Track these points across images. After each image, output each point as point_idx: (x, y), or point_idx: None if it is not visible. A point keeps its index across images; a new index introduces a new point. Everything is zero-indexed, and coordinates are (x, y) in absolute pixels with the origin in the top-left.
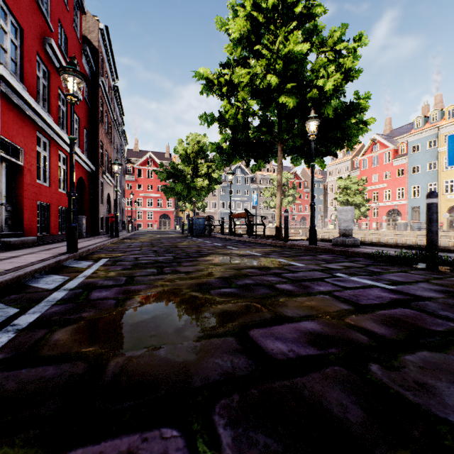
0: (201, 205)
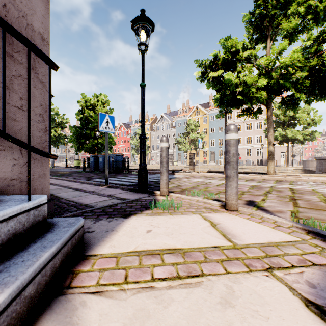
0: None
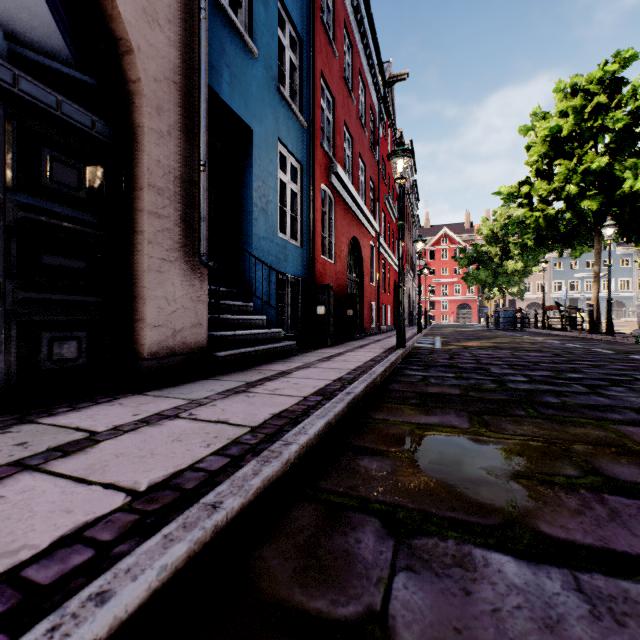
0: (516, 290)
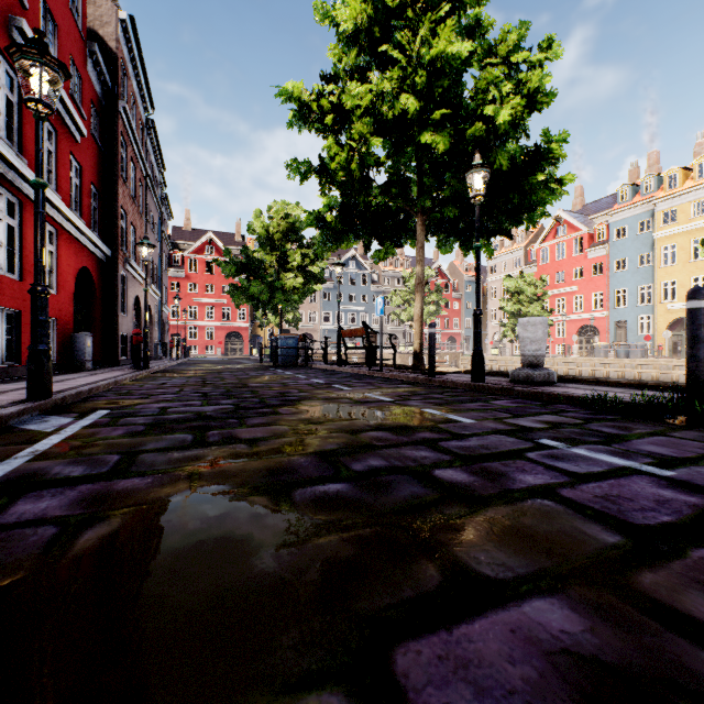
0: (292, 317)
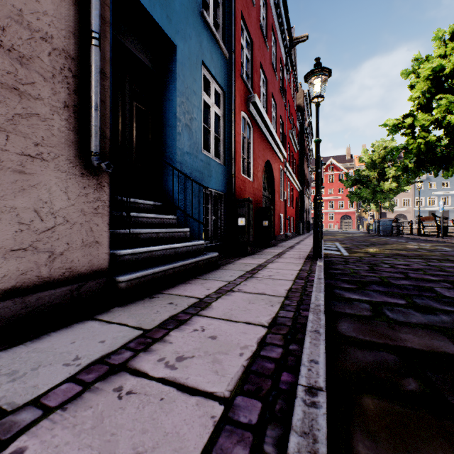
0: (387, 205)
